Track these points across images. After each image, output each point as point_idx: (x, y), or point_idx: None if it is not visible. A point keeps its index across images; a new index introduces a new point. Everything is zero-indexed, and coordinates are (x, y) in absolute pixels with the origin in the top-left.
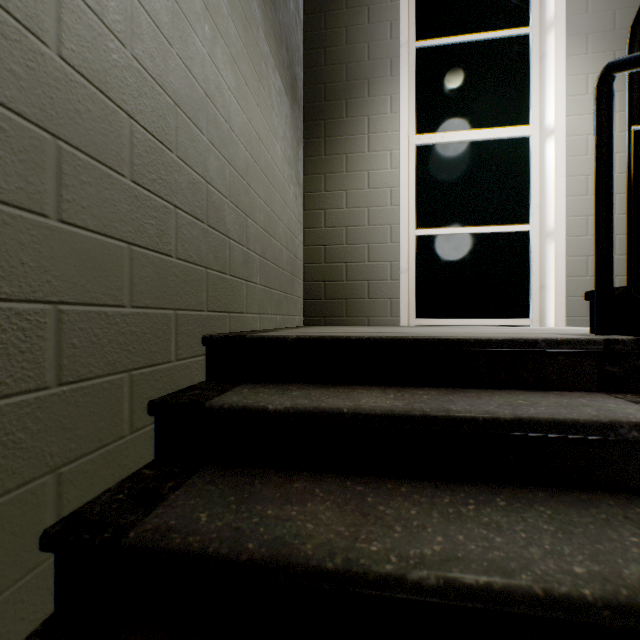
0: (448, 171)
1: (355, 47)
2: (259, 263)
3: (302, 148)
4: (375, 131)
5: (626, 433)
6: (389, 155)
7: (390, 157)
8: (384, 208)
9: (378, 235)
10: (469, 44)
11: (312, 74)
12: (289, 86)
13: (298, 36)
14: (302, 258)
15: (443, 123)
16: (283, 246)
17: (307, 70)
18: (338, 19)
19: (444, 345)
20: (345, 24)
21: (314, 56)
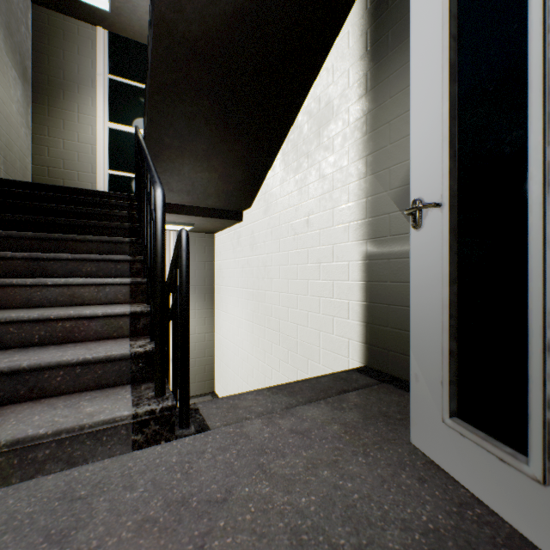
0: (127, 145)
1: (70, 64)
2: (3, 160)
3: (32, 107)
4: (83, 113)
5: (114, 203)
6: (91, 128)
7: (92, 129)
8: (88, 155)
9: (85, 168)
10: (138, 87)
11: (39, 67)
12: (22, 74)
13: (29, 44)
14: (32, 171)
15: (124, 121)
16: (18, 159)
17: (36, 63)
18: (58, 44)
19: (82, 190)
20: (63, 48)
21: (41, 57)
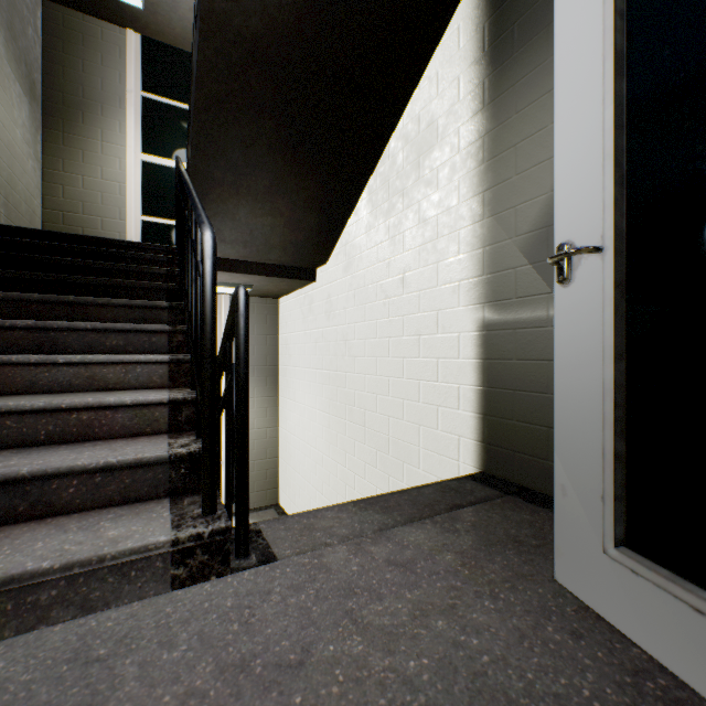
0: (165, 183)
1: (91, 77)
2: (4, 202)
3: (42, 134)
4: (108, 141)
5: (148, 256)
6: (119, 161)
7: (120, 163)
8: (115, 196)
9: (110, 213)
10: (179, 108)
11: (52, 81)
12: (29, 90)
13: (38, 51)
14: (42, 217)
15: (162, 152)
16: (23, 200)
17: (47, 76)
18: (76, 51)
19: (107, 241)
20: (82, 57)
21: (54, 69)
